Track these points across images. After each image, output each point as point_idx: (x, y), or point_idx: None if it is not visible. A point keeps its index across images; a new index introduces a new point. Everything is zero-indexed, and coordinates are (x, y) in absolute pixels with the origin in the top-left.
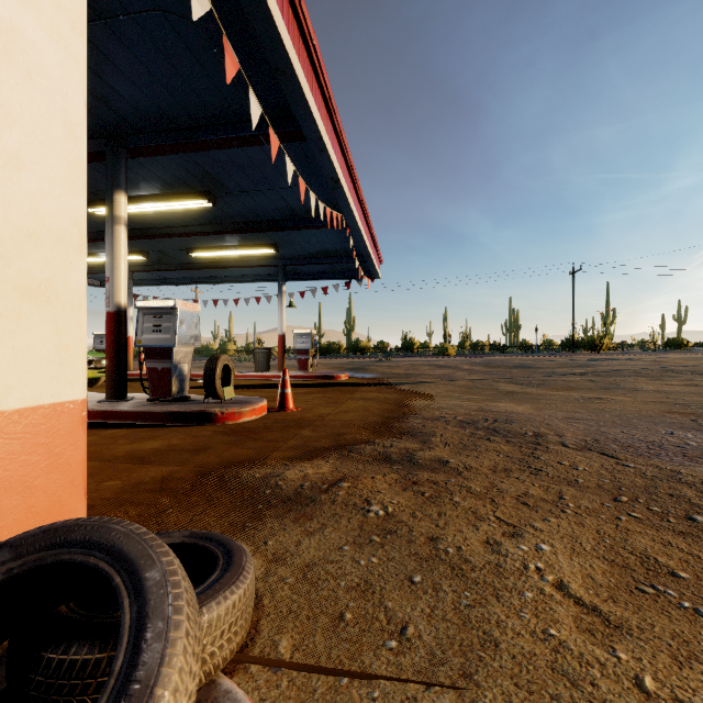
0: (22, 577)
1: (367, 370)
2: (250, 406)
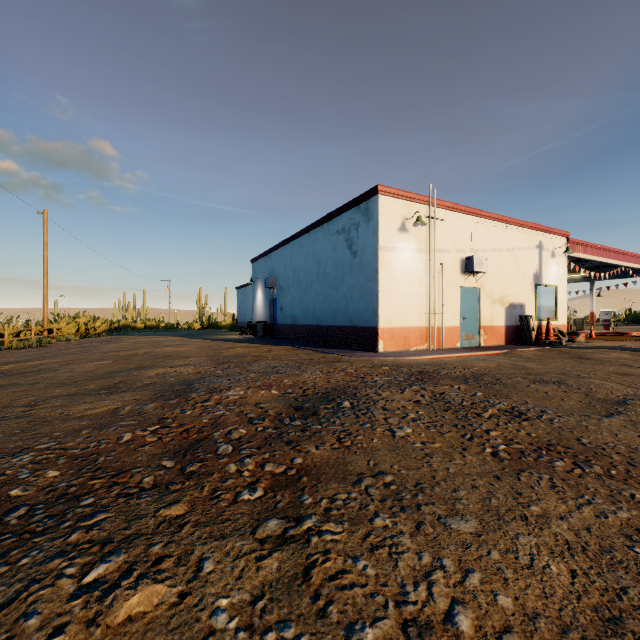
0: (568, 334)
1: None
2: None
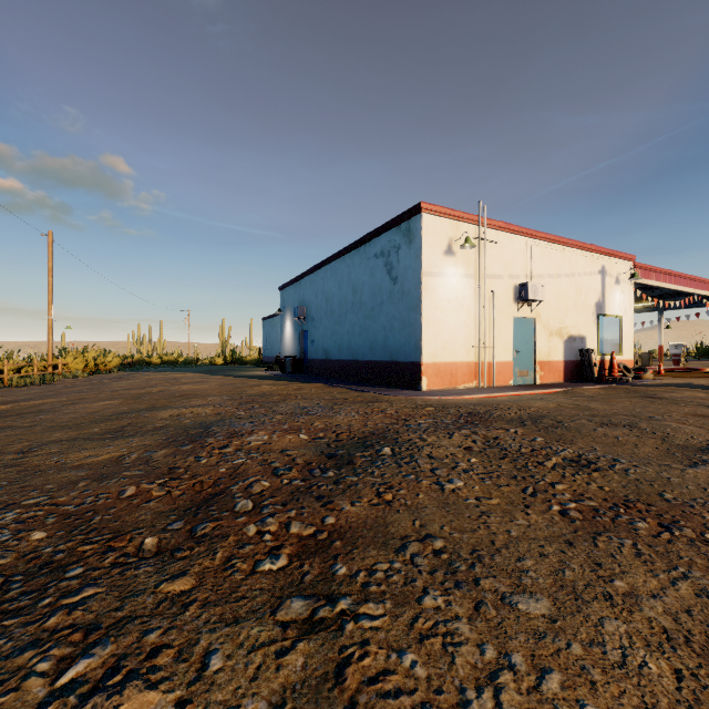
0: (634, 370)
1: None
2: None
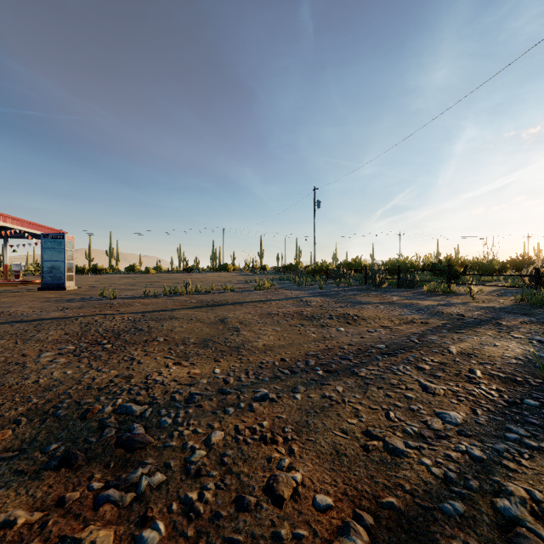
0: None
1: None
2: None
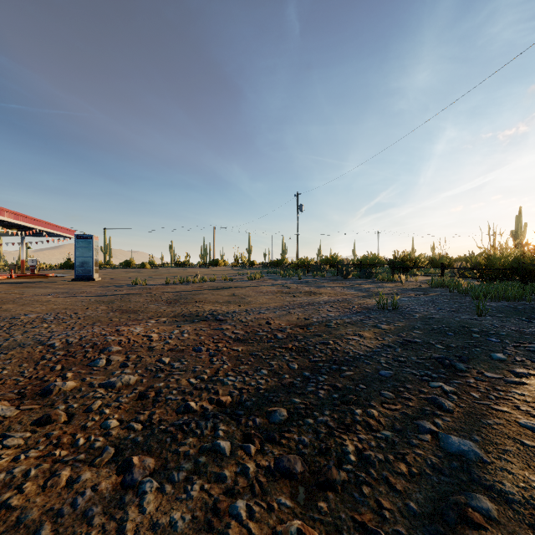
0: None
1: (70, 273)
2: (1, 276)
